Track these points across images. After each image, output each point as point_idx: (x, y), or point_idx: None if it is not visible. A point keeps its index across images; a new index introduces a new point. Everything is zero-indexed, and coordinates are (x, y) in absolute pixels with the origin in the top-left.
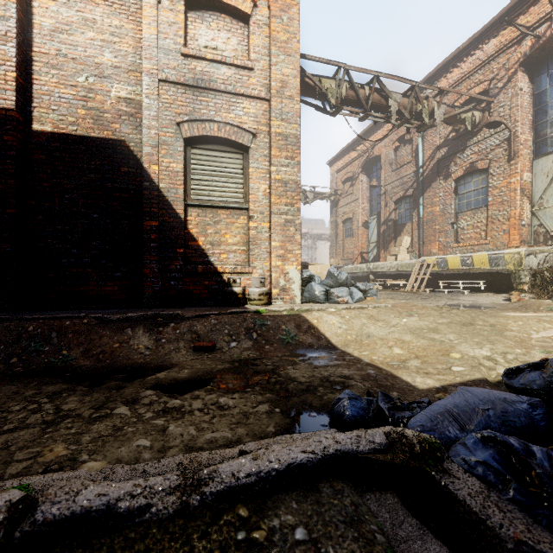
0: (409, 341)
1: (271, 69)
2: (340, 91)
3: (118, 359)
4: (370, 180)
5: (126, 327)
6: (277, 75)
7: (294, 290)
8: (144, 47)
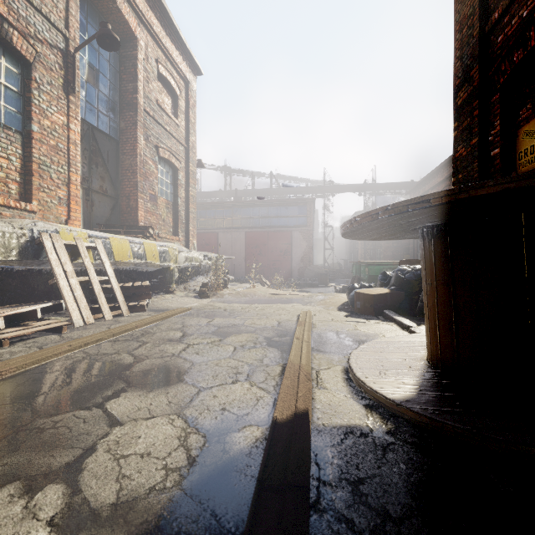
0: None
1: None
2: None
3: None
4: None
5: None
6: None
7: None
8: None
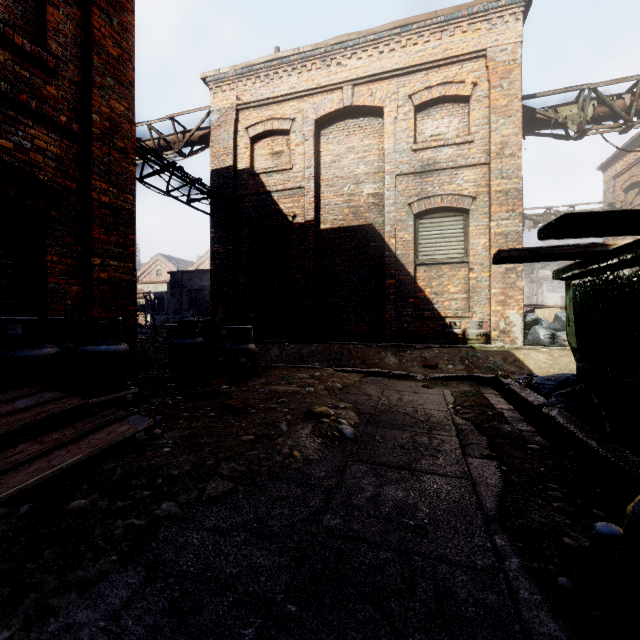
0: None
1: (491, 136)
2: (585, 113)
3: (380, 368)
4: None
5: (381, 351)
6: (497, 139)
7: (515, 333)
8: (385, 155)
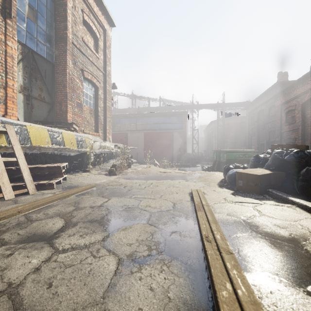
0: None
1: None
2: None
3: None
4: None
5: None
6: None
7: None
8: None
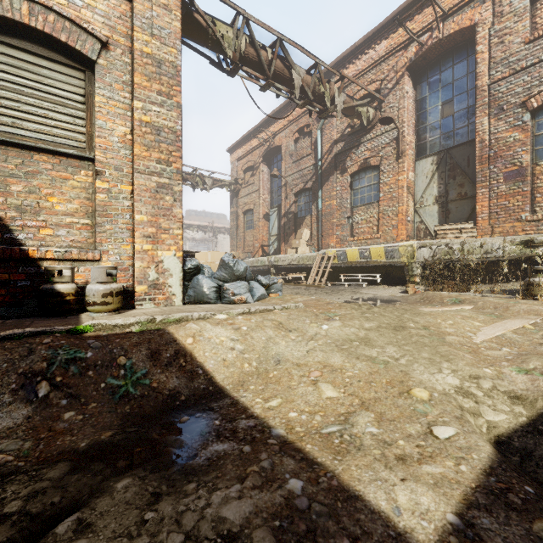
0: (342, 367)
1: None
2: (239, 43)
3: None
4: (271, 171)
5: None
6: None
7: (171, 287)
8: None
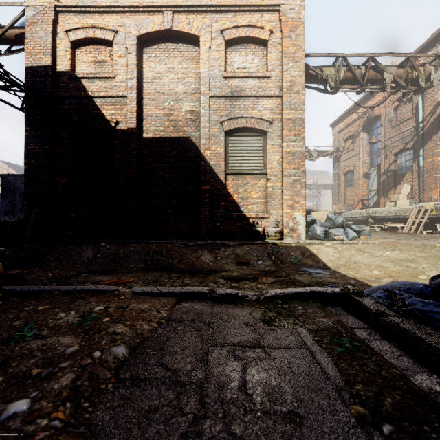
0: (387, 267)
1: (283, 74)
2: (339, 74)
3: (197, 266)
4: (370, 136)
5: (198, 249)
6: (287, 78)
7: (300, 230)
8: (201, 78)
